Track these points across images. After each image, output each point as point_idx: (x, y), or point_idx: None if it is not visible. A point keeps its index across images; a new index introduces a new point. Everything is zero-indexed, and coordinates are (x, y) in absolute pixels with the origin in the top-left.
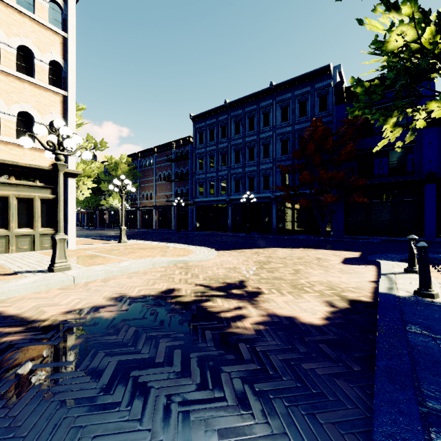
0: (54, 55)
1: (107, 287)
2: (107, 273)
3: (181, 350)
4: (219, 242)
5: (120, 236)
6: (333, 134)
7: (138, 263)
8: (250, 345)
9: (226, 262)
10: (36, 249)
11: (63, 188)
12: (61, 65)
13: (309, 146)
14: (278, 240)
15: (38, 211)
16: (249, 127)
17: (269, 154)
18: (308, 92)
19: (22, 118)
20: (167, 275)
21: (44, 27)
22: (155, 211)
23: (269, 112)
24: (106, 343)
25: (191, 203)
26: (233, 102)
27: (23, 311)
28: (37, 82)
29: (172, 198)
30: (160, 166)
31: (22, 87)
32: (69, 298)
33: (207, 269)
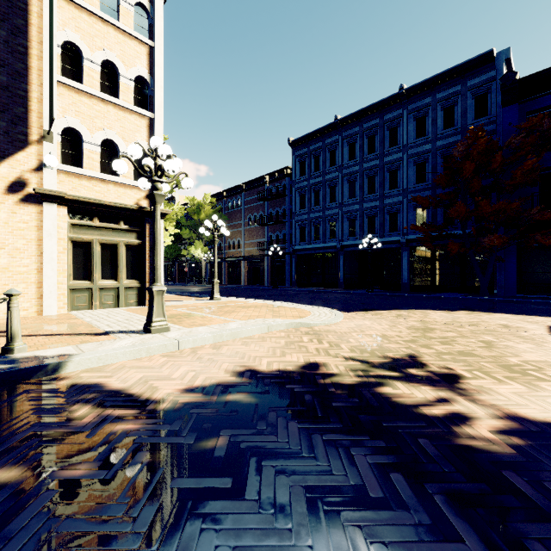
0: (139, 69)
1: (222, 356)
2: (215, 337)
3: (401, 475)
4: (336, 301)
5: (212, 292)
6: (502, 148)
7: (249, 325)
8: (528, 478)
9: (365, 327)
10: (120, 306)
11: (150, 231)
12: (147, 82)
13: (466, 166)
14: (418, 300)
15: (122, 260)
16: (369, 149)
17: (398, 183)
18: (457, 93)
19: (106, 148)
20: (293, 342)
21: (129, 37)
22: (243, 262)
23: (398, 127)
24: (266, 448)
25: (290, 252)
26: (346, 117)
27: (129, 385)
28: (122, 103)
29: (265, 246)
30: (249, 207)
31: (106, 111)
32: (181, 369)
33: (346, 336)
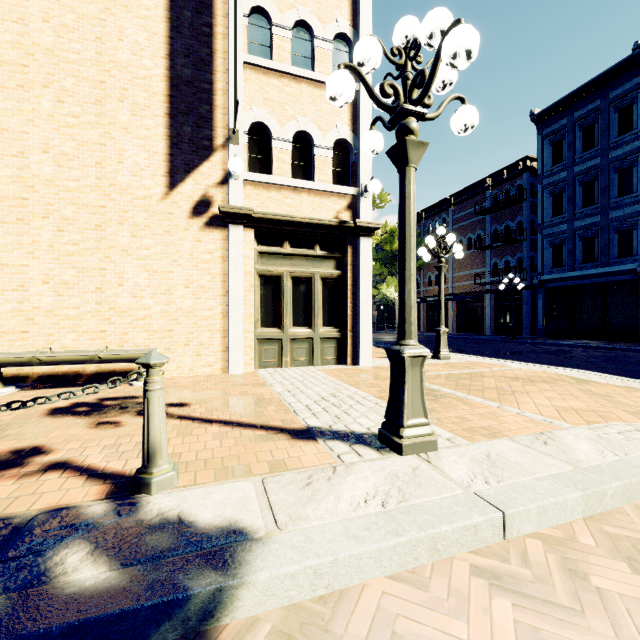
0: (339, 24)
1: None
2: (586, 500)
3: None
4: None
5: (437, 346)
6: None
7: None
8: None
9: None
10: (315, 363)
11: (352, 257)
12: (349, 39)
13: None
14: None
15: (318, 299)
16: None
17: None
18: None
19: (298, 145)
20: None
21: None
22: (451, 302)
23: None
24: None
25: (533, 284)
26: None
27: None
28: (317, 76)
29: (485, 278)
30: (460, 226)
31: (298, 92)
32: None
33: None
